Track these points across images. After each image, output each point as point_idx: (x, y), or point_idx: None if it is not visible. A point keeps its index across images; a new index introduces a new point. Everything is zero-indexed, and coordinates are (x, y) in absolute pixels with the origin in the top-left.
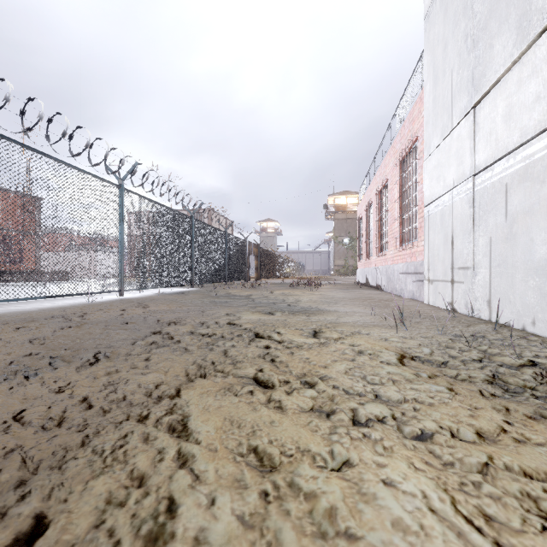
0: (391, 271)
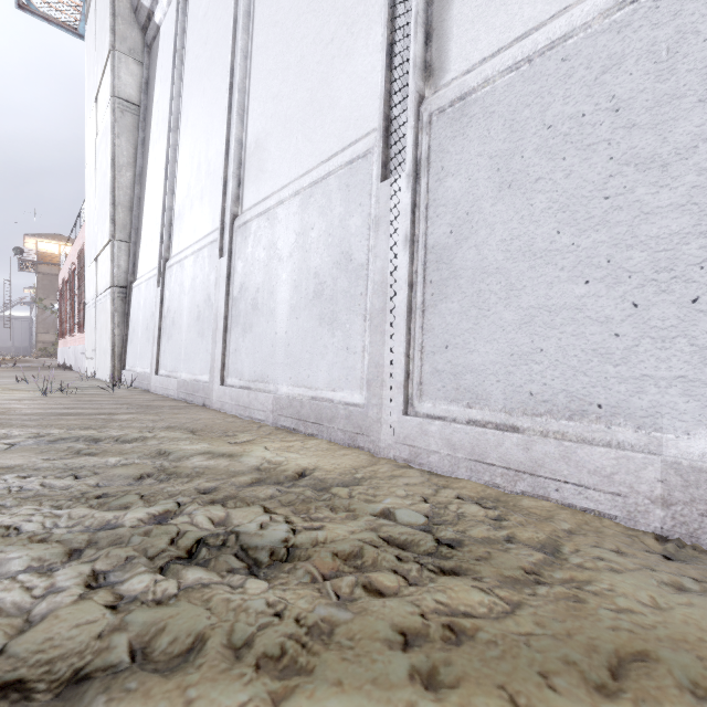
0: (77, 351)
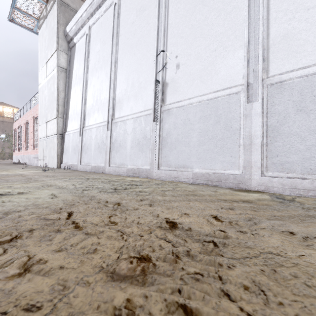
0: (30, 157)
